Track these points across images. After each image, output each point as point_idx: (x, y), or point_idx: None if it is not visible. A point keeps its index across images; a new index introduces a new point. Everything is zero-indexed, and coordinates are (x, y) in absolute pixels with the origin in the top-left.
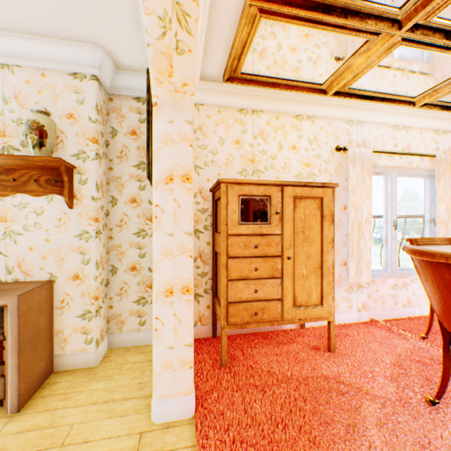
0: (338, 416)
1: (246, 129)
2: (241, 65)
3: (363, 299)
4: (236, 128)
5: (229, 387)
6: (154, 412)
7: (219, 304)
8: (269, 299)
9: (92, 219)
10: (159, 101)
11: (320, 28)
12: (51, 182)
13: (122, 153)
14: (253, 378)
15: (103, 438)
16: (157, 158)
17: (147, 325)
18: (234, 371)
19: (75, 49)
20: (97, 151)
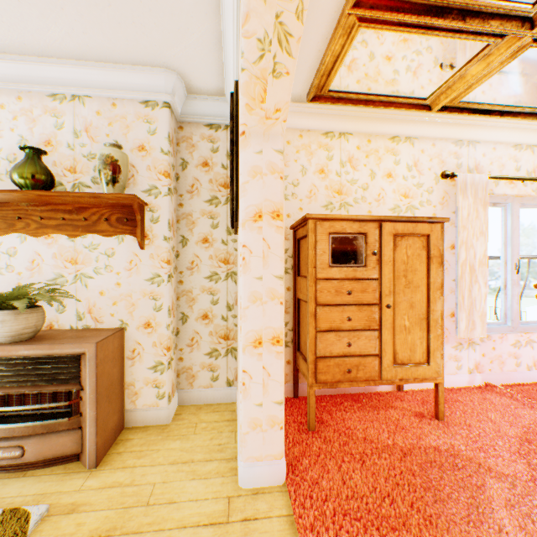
0: (456, 493)
1: (332, 155)
2: (330, 81)
3: (476, 359)
4: (320, 155)
5: (321, 454)
6: (241, 476)
7: (304, 359)
8: (364, 354)
9: (164, 261)
10: (247, 130)
11: (430, 34)
12: (121, 221)
13: (193, 187)
14: (347, 445)
15: (189, 500)
16: (244, 193)
17: (220, 381)
18: (324, 436)
19: (147, 75)
20: (169, 185)
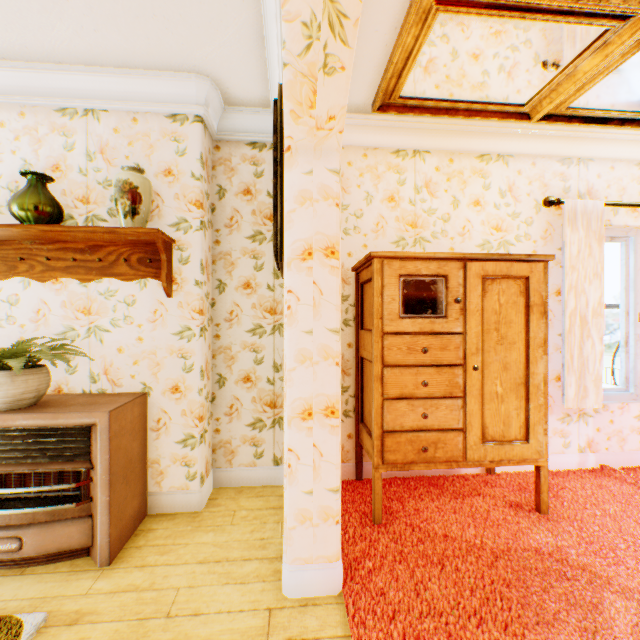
0: (565, 614)
1: (404, 179)
2: (401, 85)
3: (589, 434)
4: (389, 178)
5: (388, 555)
6: (286, 582)
7: (368, 433)
8: (444, 428)
9: (196, 311)
10: (294, 144)
11: (529, 18)
12: (144, 261)
13: (232, 220)
14: (423, 544)
15: (219, 612)
16: (290, 224)
17: (265, 459)
18: (393, 531)
19: (174, 82)
20: (202, 218)
